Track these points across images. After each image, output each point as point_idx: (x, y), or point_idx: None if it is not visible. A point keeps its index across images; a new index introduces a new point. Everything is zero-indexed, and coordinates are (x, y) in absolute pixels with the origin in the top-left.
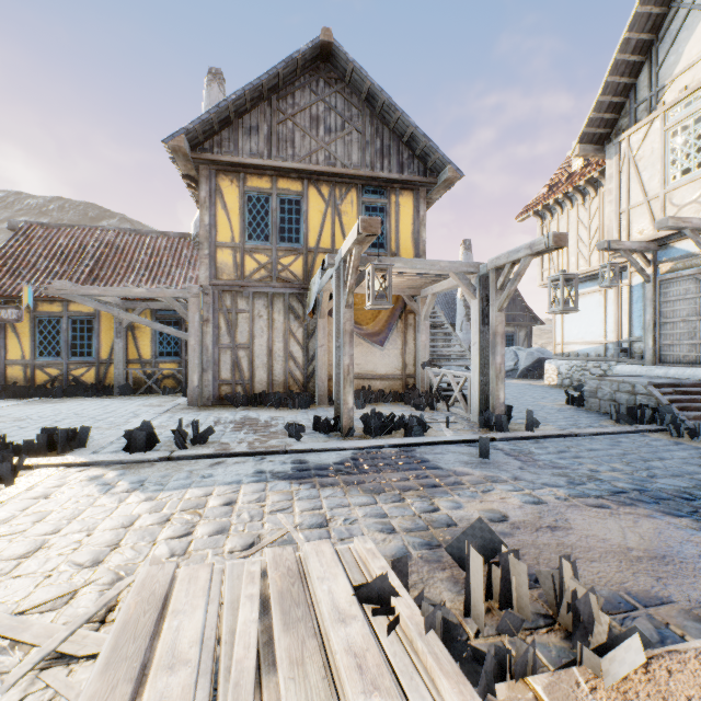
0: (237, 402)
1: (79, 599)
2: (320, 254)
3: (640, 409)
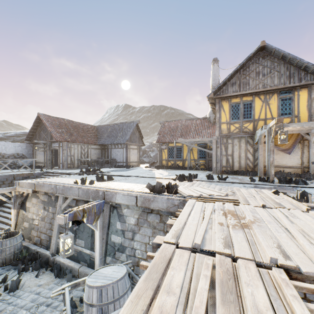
0: (228, 173)
1: None
2: (259, 121)
3: None
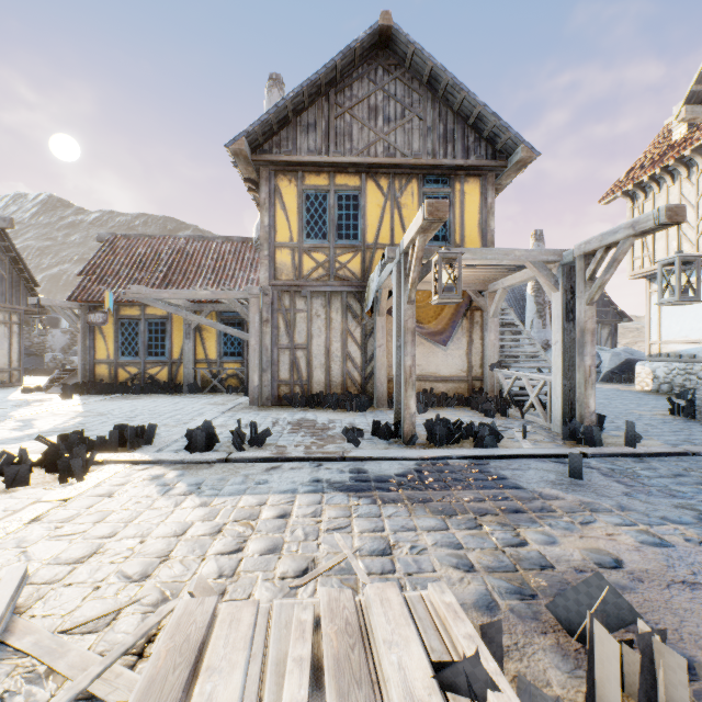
0: (295, 403)
1: (121, 621)
2: (378, 250)
3: None
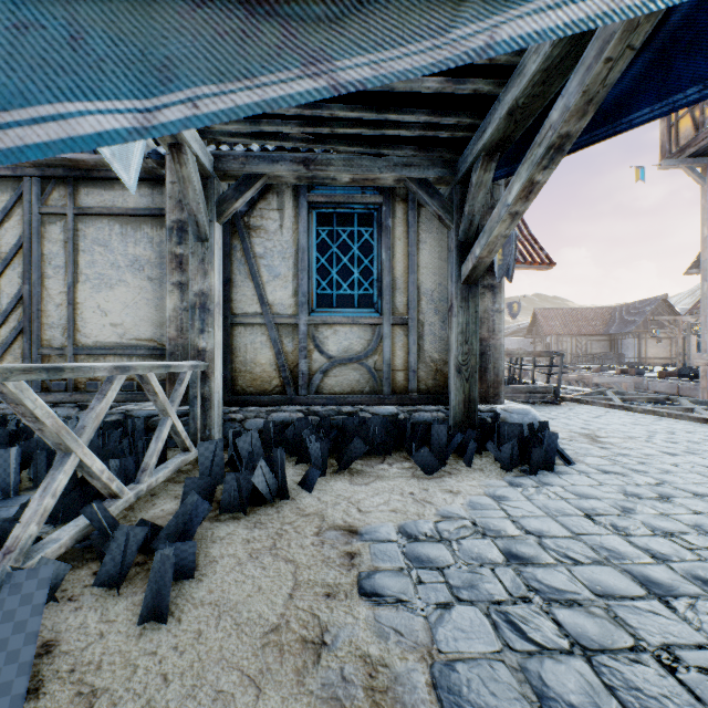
0: None
1: None
2: None
3: None
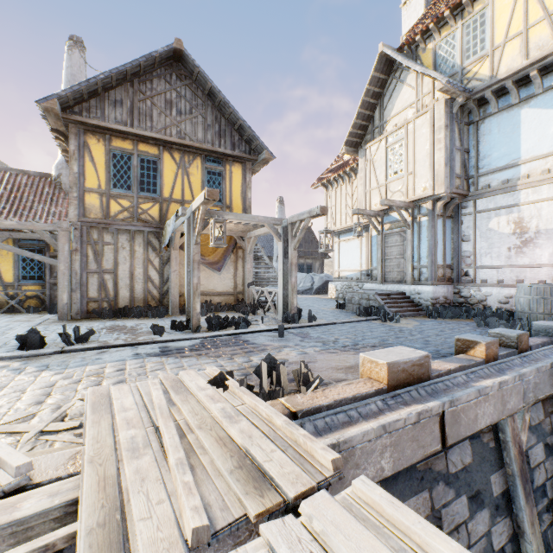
0: (103, 315)
1: (40, 416)
2: (173, 203)
3: (370, 308)
